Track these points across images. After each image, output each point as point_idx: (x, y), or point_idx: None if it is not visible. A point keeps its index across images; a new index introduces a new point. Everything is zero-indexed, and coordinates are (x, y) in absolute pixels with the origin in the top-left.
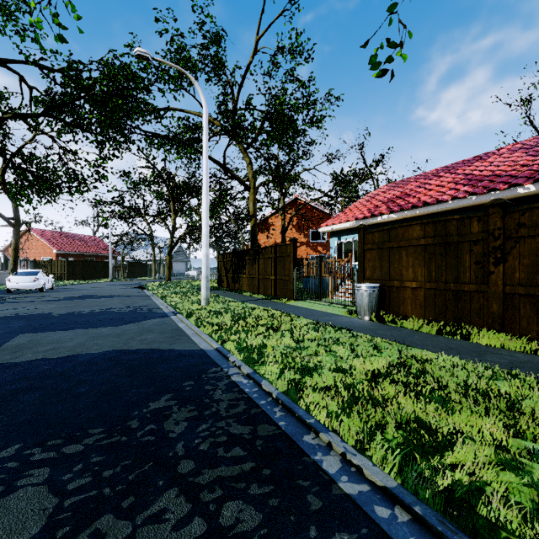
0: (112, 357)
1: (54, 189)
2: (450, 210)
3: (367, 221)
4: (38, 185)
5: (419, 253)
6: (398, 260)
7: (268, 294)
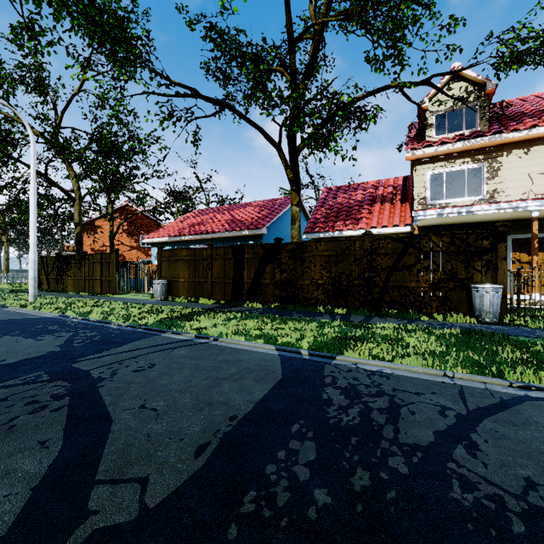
0: None
1: None
2: (220, 238)
3: (176, 239)
4: None
5: (186, 263)
6: (177, 267)
7: (94, 292)
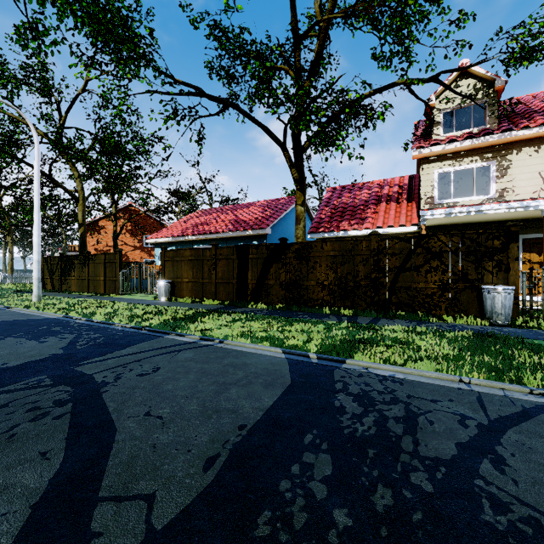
0: None
1: None
2: (224, 238)
3: (180, 239)
4: None
5: (189, 264)
6: (181, 267)
7: (98, 292)
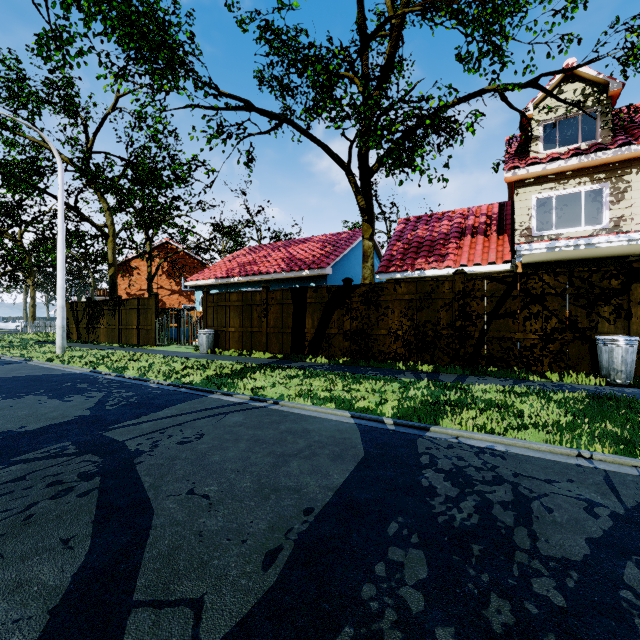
0: (6, 379)
1: None
2: (276, 279)
3: (224, 281)
4: None
5: (236, 310)
6: (226, 314)
7: (130, 343)
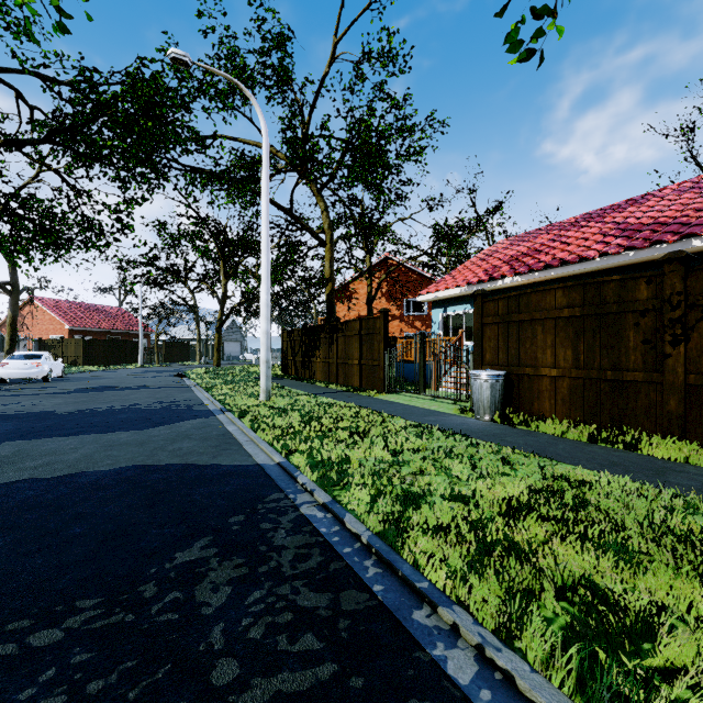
0: (129, 477)
1: (62, 244)
2: (597, 271)
3: (483, 287)
4: (40, 238)
5: (562, 328)
6: (531, 338)
7: (350, 384)
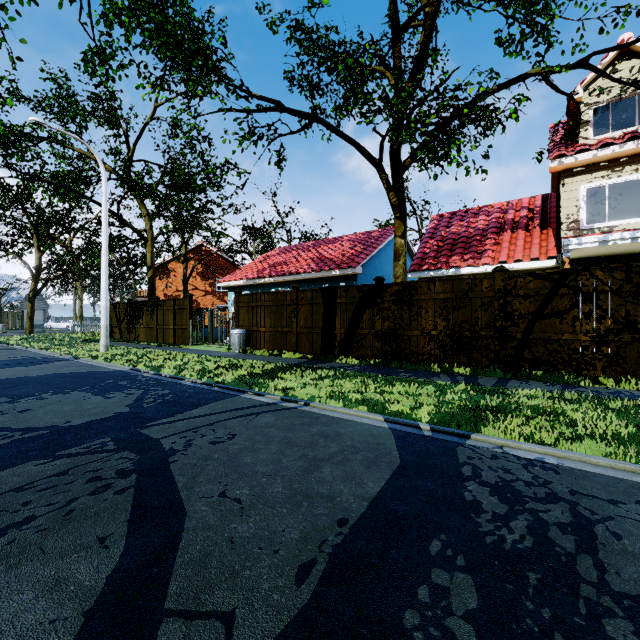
0: (56, 375)
1: None
2: (306, 279)
3: (255, 282)
4: None
5: (267, 310)
6: (257, 314)
7: (167, 342)
